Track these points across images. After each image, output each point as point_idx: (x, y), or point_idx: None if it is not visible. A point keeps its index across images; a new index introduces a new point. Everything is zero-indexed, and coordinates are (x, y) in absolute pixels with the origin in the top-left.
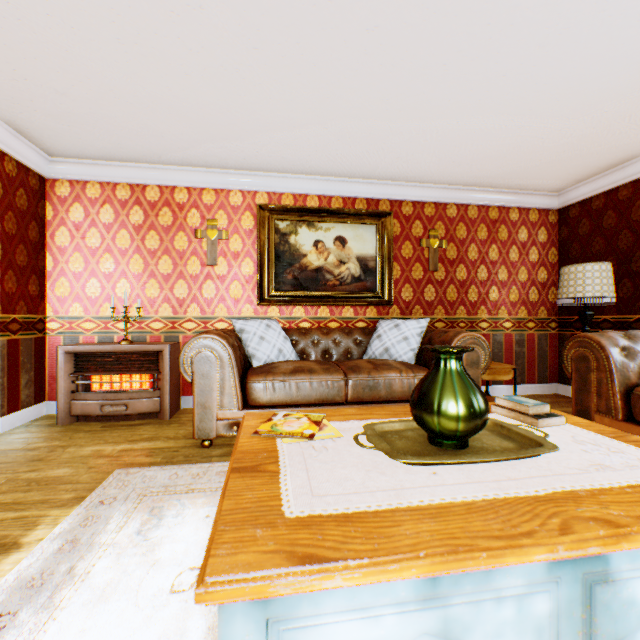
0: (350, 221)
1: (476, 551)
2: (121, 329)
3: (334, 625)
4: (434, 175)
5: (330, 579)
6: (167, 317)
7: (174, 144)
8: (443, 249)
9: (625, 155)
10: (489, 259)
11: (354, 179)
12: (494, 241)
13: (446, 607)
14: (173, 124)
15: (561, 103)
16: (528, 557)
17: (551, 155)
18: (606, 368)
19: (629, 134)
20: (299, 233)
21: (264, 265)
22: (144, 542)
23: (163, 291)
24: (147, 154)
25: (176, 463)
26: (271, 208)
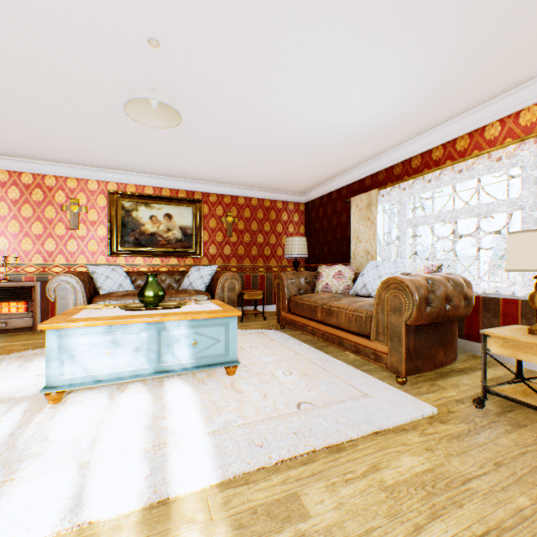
0: (175, 204)
1: (121, 319)
2: (1, 272)
3: (80, 338)
4: (226, 180)
5: (77, 324)
6: (39, 264)
7: (44, 151)
8: (236, 224)
9: (320, 180)
10: (265, 230)
11: (177, 178)
12: (268, 220)
13: (115, 335)
14: (43, 143)
15: (269, 158)
16: (136, 320)
17: (283, 177)
18: (284, 288)
19: (313, 172)
20: (140, 210)
21: (114, 230)
22: (22, 368)
23: (36, 246)
24: (23, 154)
25: (43, 347)
26: (119, 193)
